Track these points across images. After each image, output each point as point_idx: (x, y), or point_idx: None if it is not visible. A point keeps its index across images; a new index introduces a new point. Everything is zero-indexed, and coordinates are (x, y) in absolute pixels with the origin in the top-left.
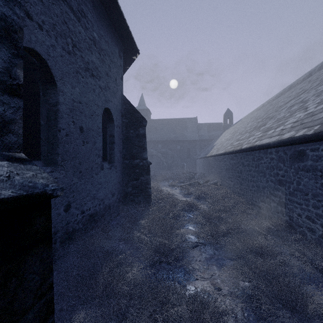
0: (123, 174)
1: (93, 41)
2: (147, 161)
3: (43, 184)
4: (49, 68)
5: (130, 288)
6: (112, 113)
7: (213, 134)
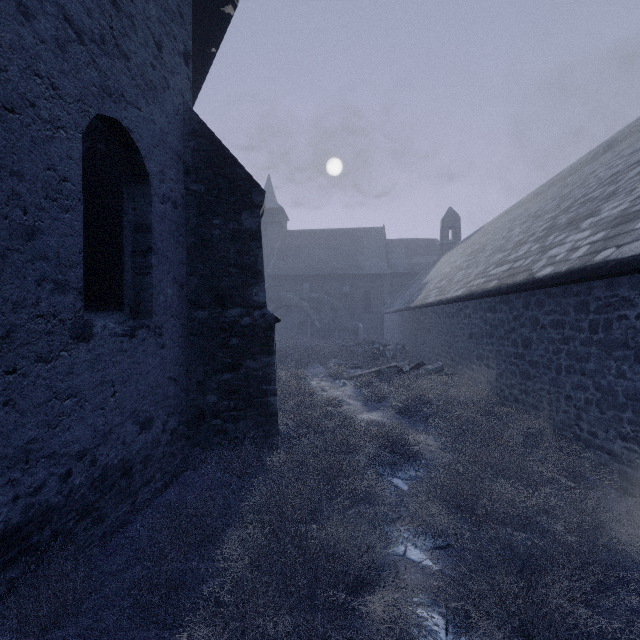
0: (190, 352)
1: None
2: (265, 312)
3: None
4: None
5: None
6: (140, 149)
7: (418, 262)
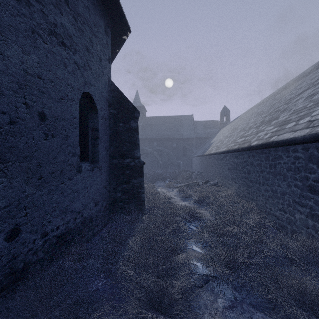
0: (110, 176)
1: None
2: (140, 160)
3: None
4: None
5: None
6: (95, 101)
7: (209, 132)
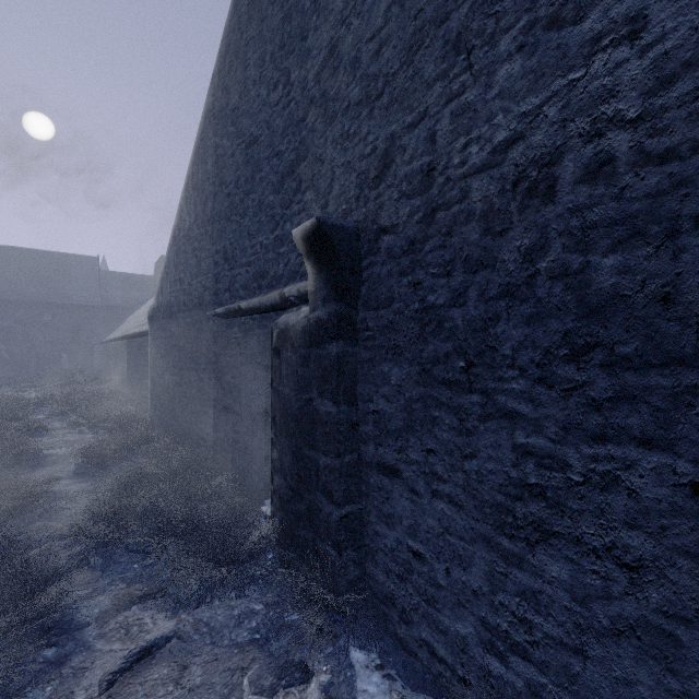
0: None
1: None
2: None
3: None
4: None
5: None
6: None
7: (135, 297)
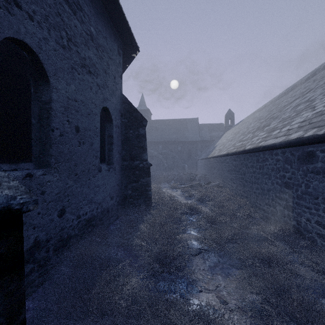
0: (122, 176)
1: (90, 36)
2: (147, 162)
3: (7, 197)
4: (41, 63)
5: (128, 304)
6: (110, 113)
7: (214, 135)
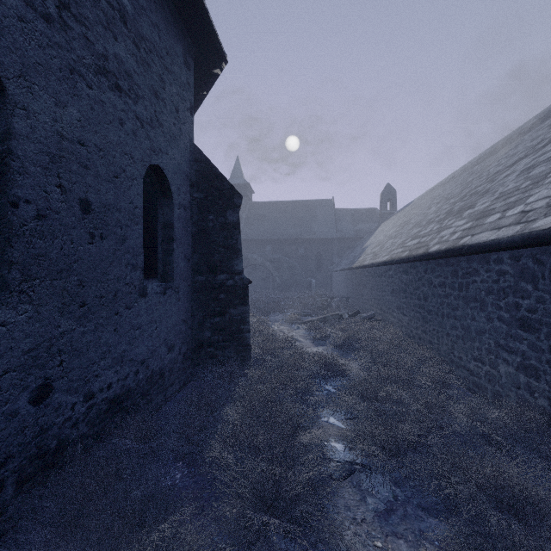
0: (193, 303)
1: (120, 12)
2: (243, 277)
3: None
4: None
5: None
6: (168, 178)
7: (361, 228)
